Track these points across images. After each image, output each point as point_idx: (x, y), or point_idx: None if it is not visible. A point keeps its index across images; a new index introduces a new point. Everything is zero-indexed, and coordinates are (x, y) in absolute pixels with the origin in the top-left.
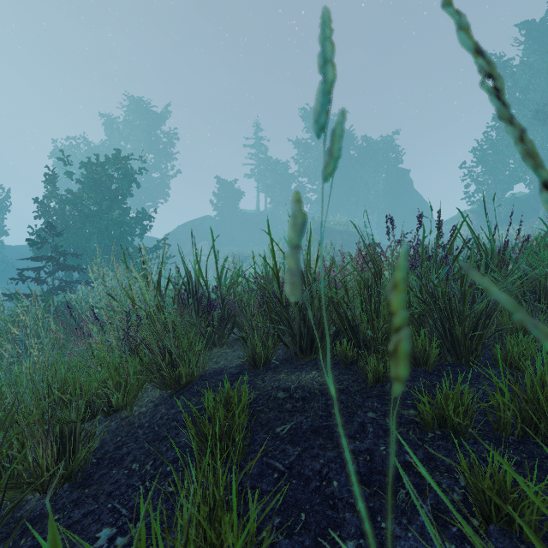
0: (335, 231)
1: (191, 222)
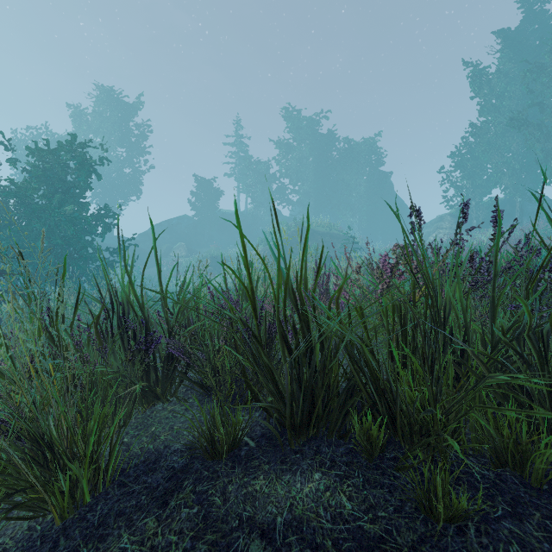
0: (317, 233)
1: (167, 221)
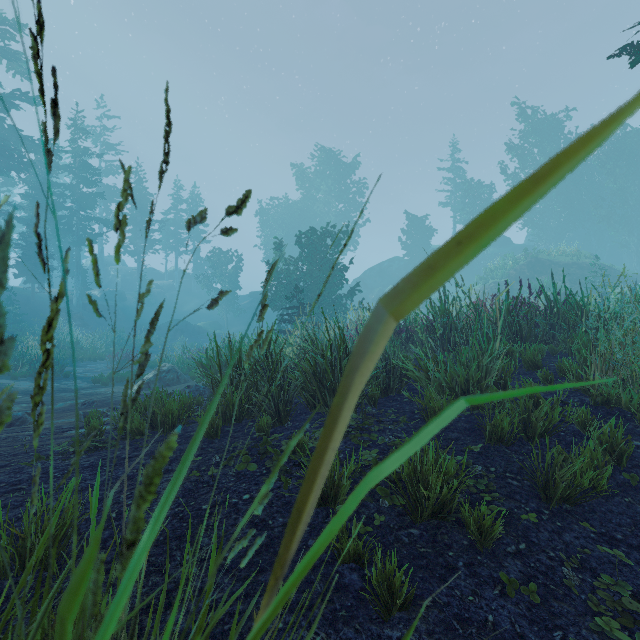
0: (557, 264)
1: (378, 265)
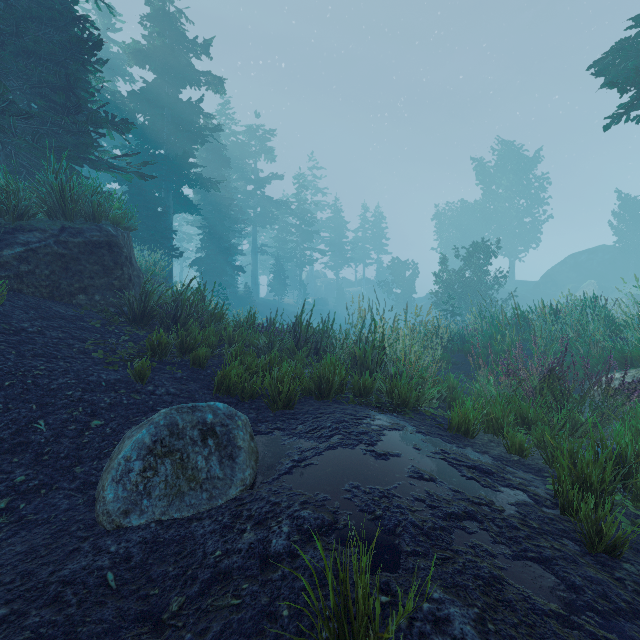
0: None
1: (573, 258)
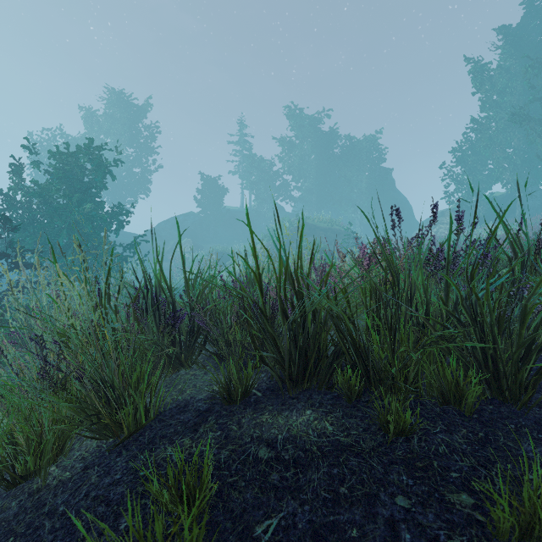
0: (319, 229)
1: (174, 218)
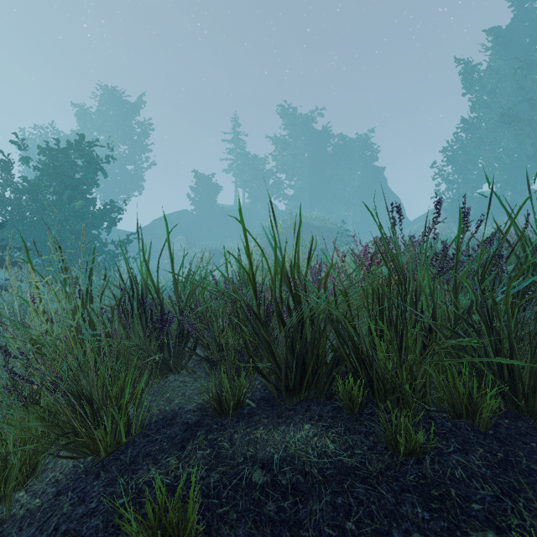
0: (312, 227)
1: (167, 216)
